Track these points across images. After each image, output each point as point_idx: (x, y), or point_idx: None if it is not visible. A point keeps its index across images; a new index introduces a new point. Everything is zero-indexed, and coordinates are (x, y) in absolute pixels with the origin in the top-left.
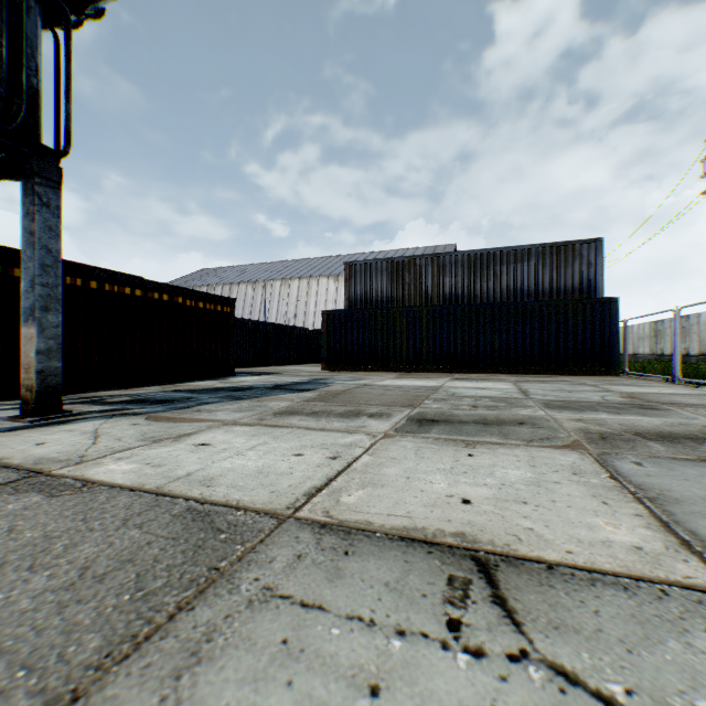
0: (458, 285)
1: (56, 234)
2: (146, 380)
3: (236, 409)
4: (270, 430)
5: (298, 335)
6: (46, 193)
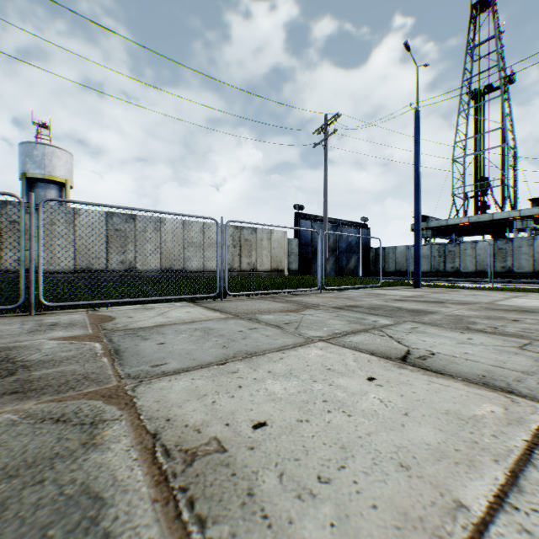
0: None
1: None
2: None
3: None
4: None
5: None
6: None
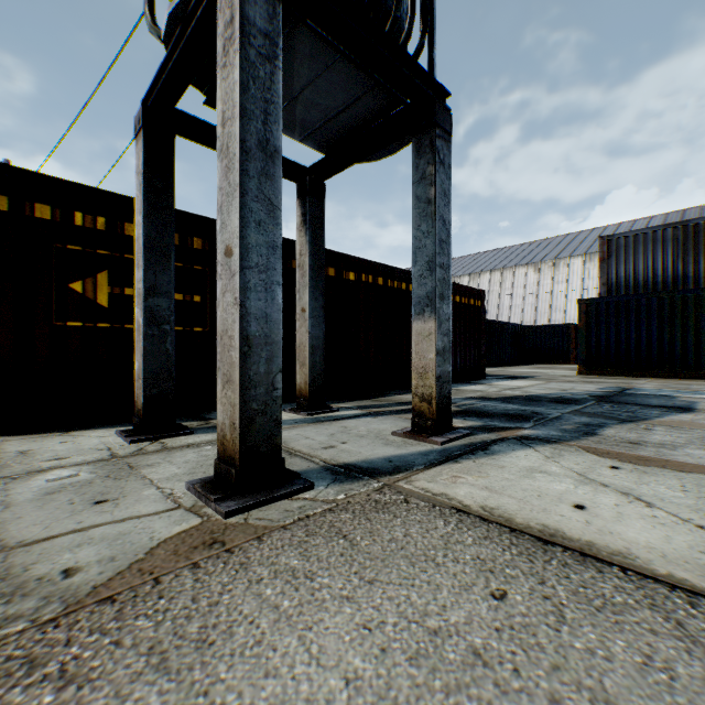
0: None
1: (447, 201)
2: None
3: (698, 445)
4: None
5: (510, 333)
6: (441, 148)
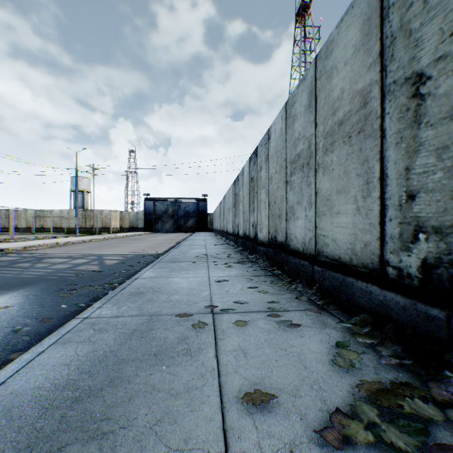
0: None
1: None
2: None
3: None
4: None
5: None
6: None
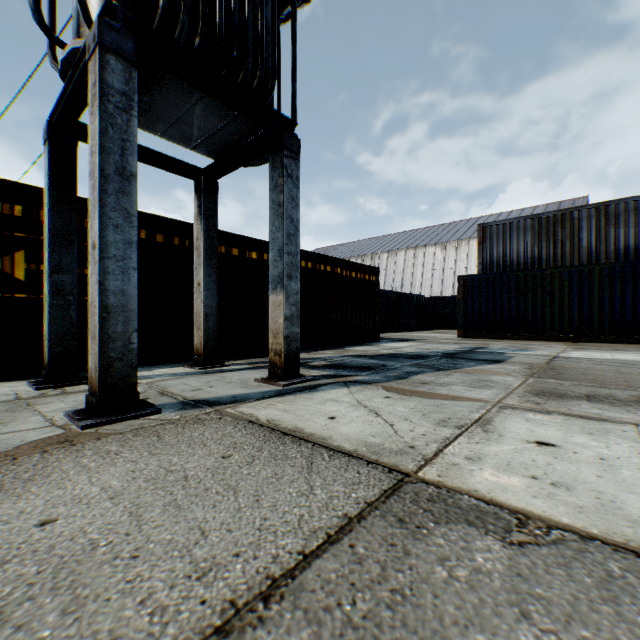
0: (637, 236)
1: (295, 204)
2: (314, 344)
3: (466, 384)
4: (594, 425)
5: (415, 303)
6: (289, 165)
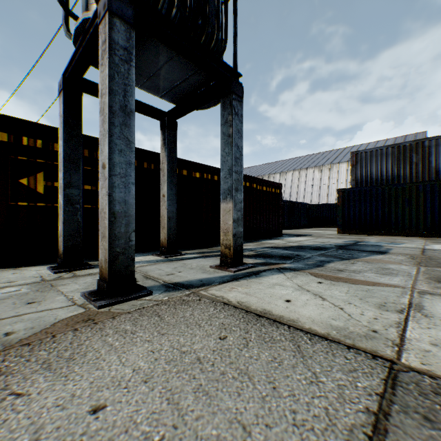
0: None
1: (240, 135)
2: None
3: (373, 271)
4: None
5: (302, 208)
6: (236, 106)
